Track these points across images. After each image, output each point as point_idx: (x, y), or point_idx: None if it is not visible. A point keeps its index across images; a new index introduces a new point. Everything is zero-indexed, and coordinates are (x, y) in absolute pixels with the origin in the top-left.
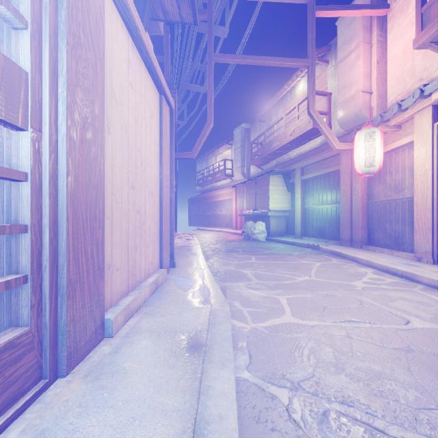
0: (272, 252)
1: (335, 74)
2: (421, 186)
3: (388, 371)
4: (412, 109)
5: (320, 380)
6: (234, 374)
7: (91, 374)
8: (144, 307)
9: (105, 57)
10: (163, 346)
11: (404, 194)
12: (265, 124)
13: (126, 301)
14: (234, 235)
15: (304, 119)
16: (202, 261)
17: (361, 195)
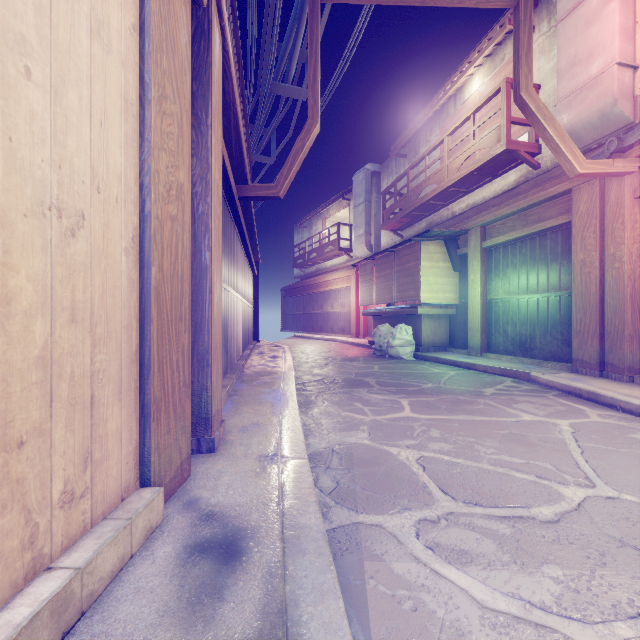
0: (437, 386)
1: (549, 47)
2: None
3: None
4: None
5: None
6: None
7: None
8: None
9: None
10: None
11: None
12: (406, 160)
13: None
14: (355, 348)
15: (488, 136)
16: (293, 421)
17: (629, 270)
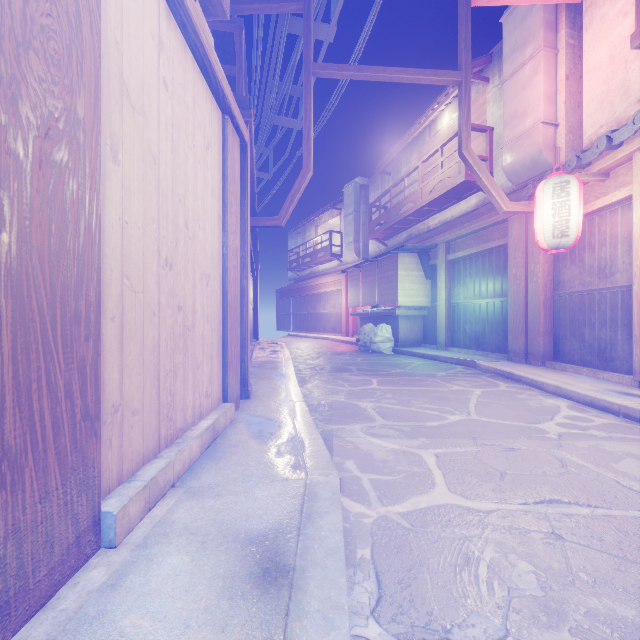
0: (403, 371)
1: (499, 98)
2: None
3: None
4: (630, 145)
5: None
6: None
7: None
8: (188, 477)
9: (106, 18)
10: (209, 570)
11: (614, 280)
12: (390, 177)
13: (152, 470)
14: (344, 345)
15: (452, 168)
16: (295, 387)
17: (542, 283)
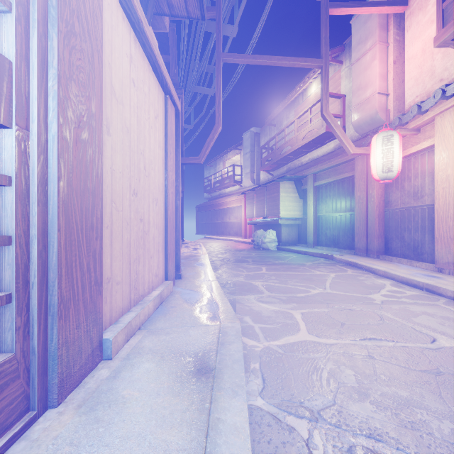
0: (283, 262)
1: (349, 75)
2: (442, 192)
3: (417, 398)
4: (433, 111)
5: (342, 408)
6: (247, 403)
7: (86, 403)
8: (148, 324)
9: (104, 51)
10: (167, 370)
11: (423, 201)
12: (275, 128)
13: (128, 318)
14: (243, 244)
15: (317, 122)
16: (210, 272)
17: (377, 202)
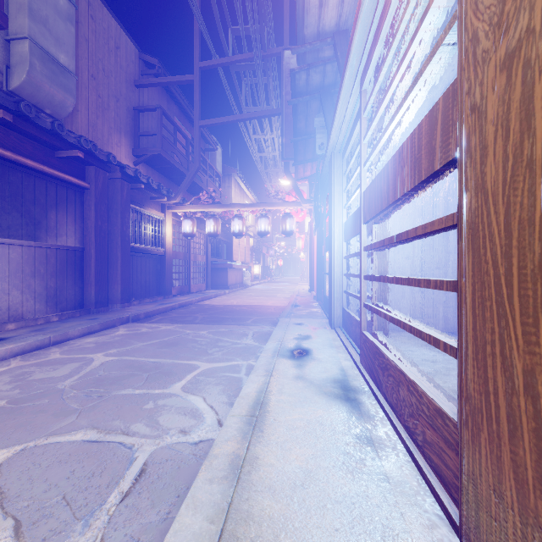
0: None
1: None
2: None
3: None
4: None
5: None
6: None
7: None
8: None
9: None
10: None
11: None
12: None
13: None
14: None
15: None
16: None
17: None
